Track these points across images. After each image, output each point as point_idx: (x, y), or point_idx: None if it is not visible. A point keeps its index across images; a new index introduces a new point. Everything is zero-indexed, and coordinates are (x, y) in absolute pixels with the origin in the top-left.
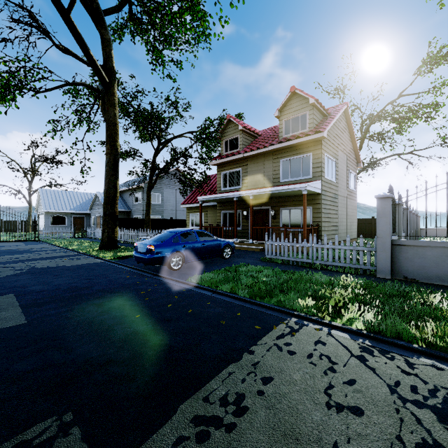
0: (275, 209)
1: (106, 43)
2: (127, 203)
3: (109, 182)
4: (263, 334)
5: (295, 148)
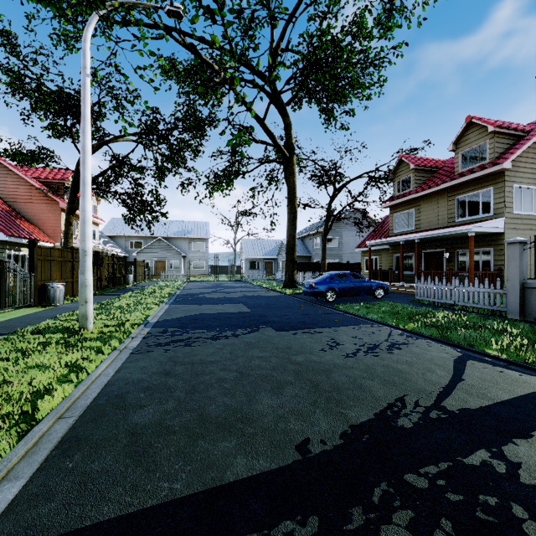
0: (450, 252)
1: (287, 127)
2: (308, 248)
3: (289, 235)
4: (352, 325)
5: (473, 182)
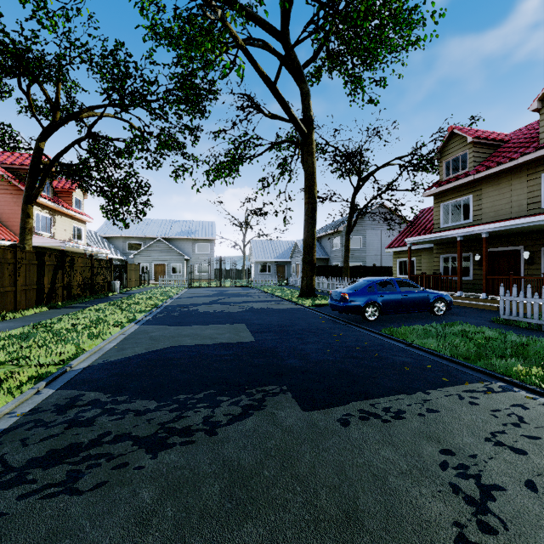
0: (531, 250)
1: (305, 96)
2: (325, 249)
3: (307, 231)
4: (448, 385)
5: None
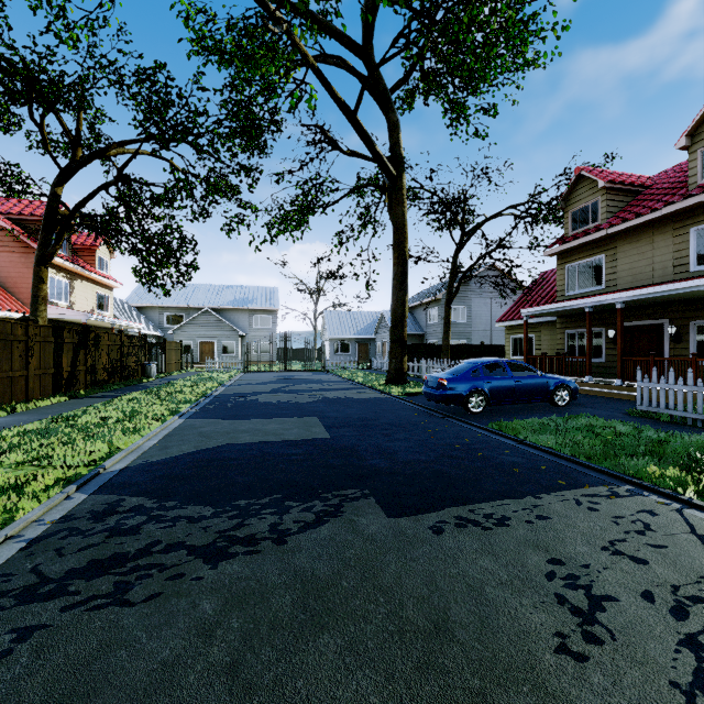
0: (678, 324)
1: (393, 128)
2: (420, 323)
3: (396, 299)
4: (564, 489)
5: None
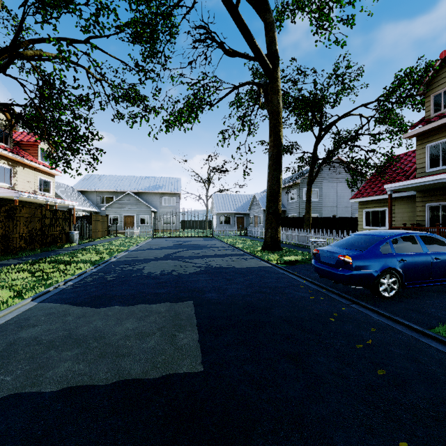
0: None
1: (269, 27)
2: (282, 201)
3: (272, 177)
4: None
5: None
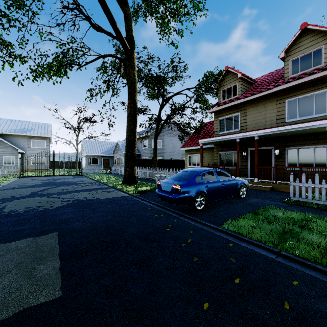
0: (279, 149)
1: (128, 18)
2: (138, 148)
3: (130, 130)
4: None
5: (306, 85)
